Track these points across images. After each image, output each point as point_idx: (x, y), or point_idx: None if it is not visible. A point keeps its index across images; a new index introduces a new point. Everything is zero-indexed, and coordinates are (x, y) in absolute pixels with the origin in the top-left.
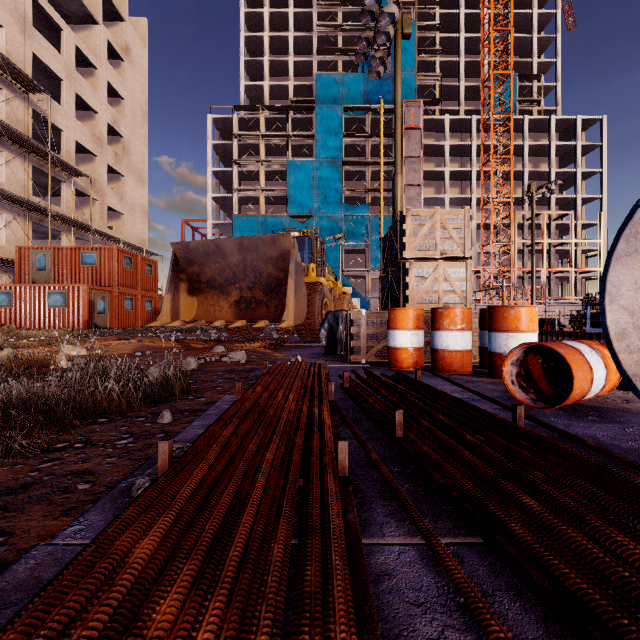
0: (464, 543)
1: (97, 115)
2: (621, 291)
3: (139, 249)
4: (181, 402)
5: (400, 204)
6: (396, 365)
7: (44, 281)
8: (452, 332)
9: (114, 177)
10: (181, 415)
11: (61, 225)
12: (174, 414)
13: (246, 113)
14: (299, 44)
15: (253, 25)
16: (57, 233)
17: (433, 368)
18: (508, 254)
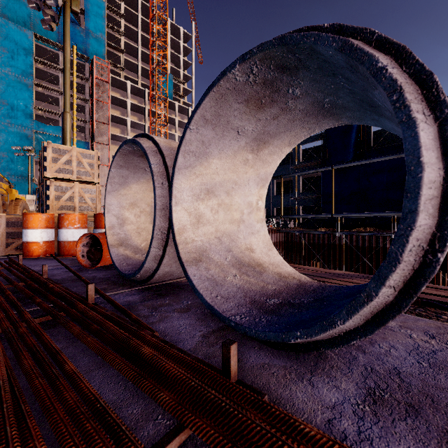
0: None
1: None
2: (113, 207)
3: None
4: None
5: (69, 135)
6: (28, 254)
7: None
8: (70, 229)
9: None
10: None
11: None
12: None
13: None
14: None
15: None
16: None
17: (58, 254)
18: None
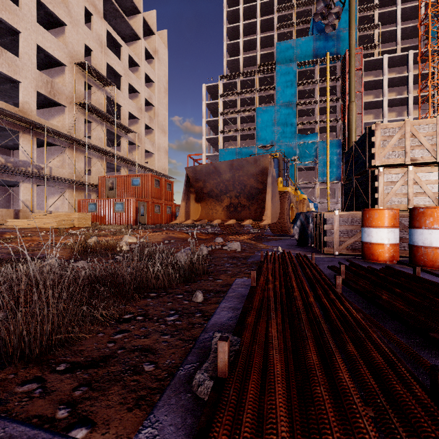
0: None
1: (140, 94)
2: None
3: (163, 175)
4: (204, 282)
5: (354, 126)
6: (372, 258)
7: (113, 196)
8: (436, 230)
9: (149, 131)
10: (208, 295)
11: (121, 163)
12: (203, 294)
13: (227, 80)
14: (264, 25)
15: (232, 19)
16: (119, 168)
17: (412, 263)
18: None
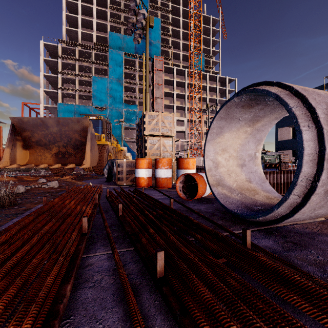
0: (128, 250)
1: None
2: (210, 153)
3: None
4: (8, 210)
5: (148, 107)
6: (139, 185)
7: None
8: (163, 169)
9: None
10: (6, 217)
11: None
12: (2, 216)
13: (67, 45)
14: (99, 13)
15: None
16: None
17: (155, 186)
18: (200, 134)
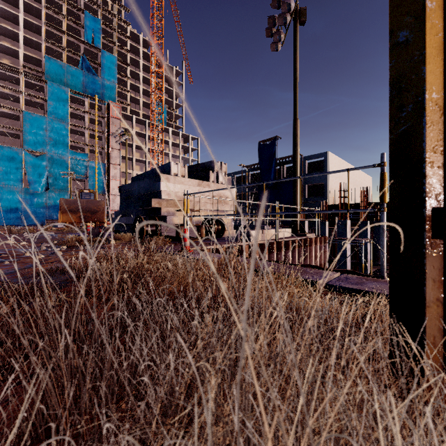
0: None
1: None
2: None
3: None
4: None
5: None
6: None
7: None
8: None
9: None
10: None
11: None
12: None
13: None
14: (28, 24)
15: None
16: None
17: None
18: None
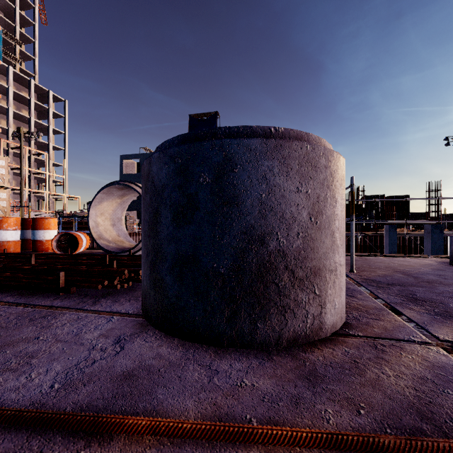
0: None
1: None
2: (93, 216)
3: None
4: None
5: None
6: None
7: None
8: (10, 231)
9: None
10: None
11: None
12: None
13: None
14: None
15: None
16: None
17: None
18: None
